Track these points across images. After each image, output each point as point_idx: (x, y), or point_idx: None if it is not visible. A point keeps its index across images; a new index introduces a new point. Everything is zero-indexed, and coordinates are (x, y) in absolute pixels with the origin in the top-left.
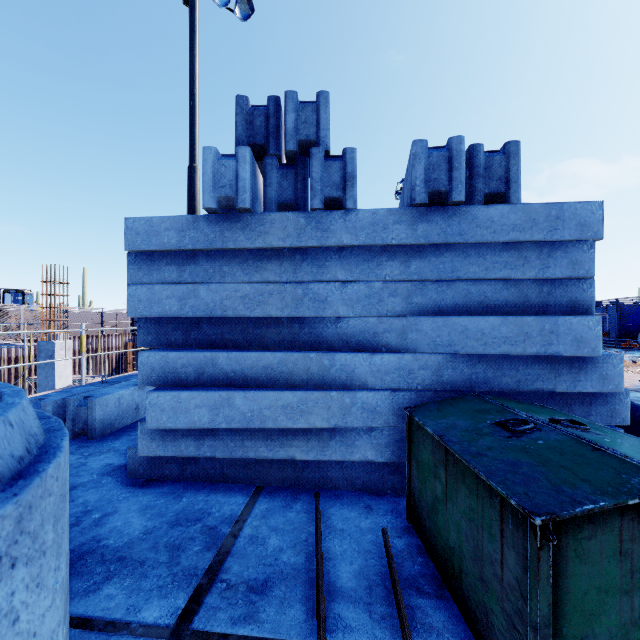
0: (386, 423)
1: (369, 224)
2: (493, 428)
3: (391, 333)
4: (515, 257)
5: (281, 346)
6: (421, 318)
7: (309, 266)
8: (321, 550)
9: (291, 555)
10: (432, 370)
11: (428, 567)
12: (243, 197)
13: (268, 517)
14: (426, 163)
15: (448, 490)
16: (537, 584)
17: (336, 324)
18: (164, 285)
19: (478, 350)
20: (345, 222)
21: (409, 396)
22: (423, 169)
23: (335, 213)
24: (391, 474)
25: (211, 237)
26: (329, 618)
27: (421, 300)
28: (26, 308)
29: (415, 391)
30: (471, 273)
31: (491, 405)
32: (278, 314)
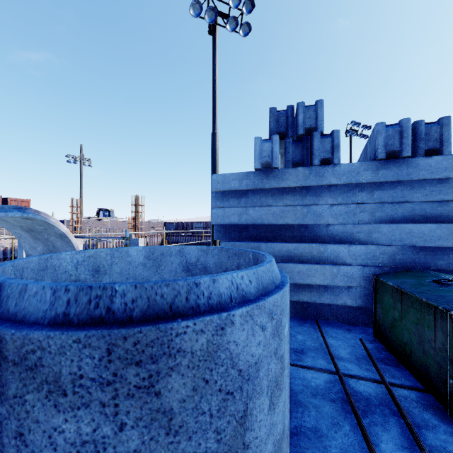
0: (358, 284)
1: (348, 172)
2: (430, 283)
3: (361, 233)
4: (447, 187)
5: (293, 240)
6: (381, 225)
7: (310, 196)
8: (327, 342)
9: (311, 343)
10: (388, 255)
11: (389, 356)
12: (275, 161)
13: (293, 328)
14: (385, 135)
15: (402, 313)
16: (452, 341)
17: (326, 228)
18: (230, 208)
19: (420, 244)
20: (333, 171)
21: (373, 270)
22: (383, 139)
23: (327, 166)
24: (361, 314)
25: (256, 183)
26: (339, 365)
27: (381, 214)
28: (111, 219)
29: (377, 267)
30: (415, 198)
31: (429, 274)
32: (292, 223)
